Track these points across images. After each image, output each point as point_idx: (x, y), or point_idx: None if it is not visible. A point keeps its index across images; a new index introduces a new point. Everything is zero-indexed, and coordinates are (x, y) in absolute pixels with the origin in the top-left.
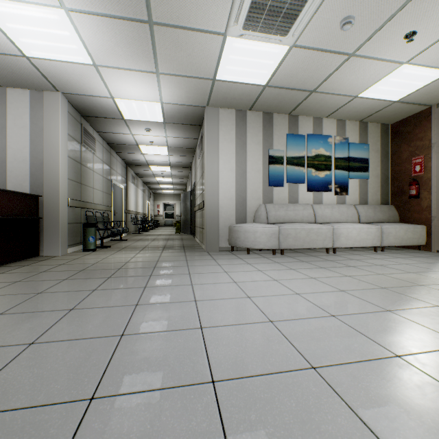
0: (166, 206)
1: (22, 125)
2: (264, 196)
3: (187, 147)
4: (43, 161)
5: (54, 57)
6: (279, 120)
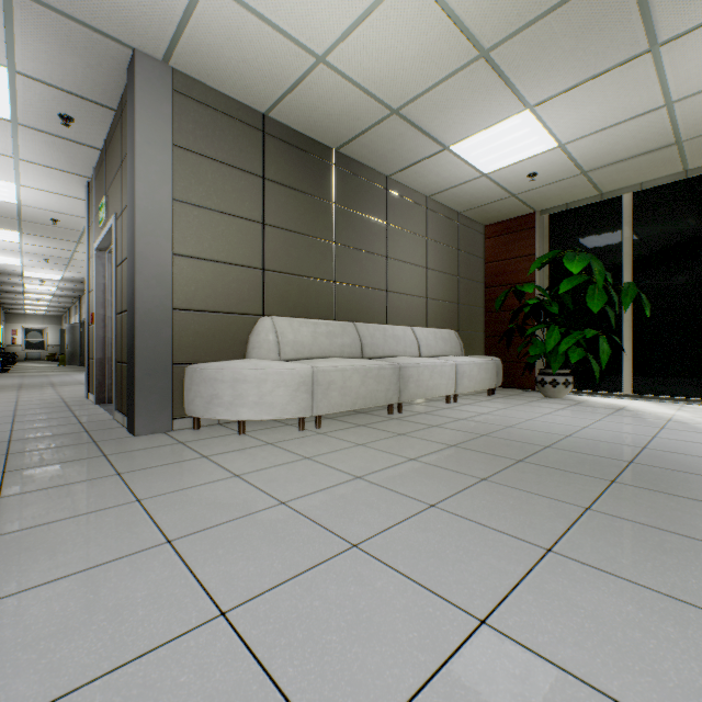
0: (29, 331)
1: None
2: None
3: (80, 289)
4: None
5: None
6: None
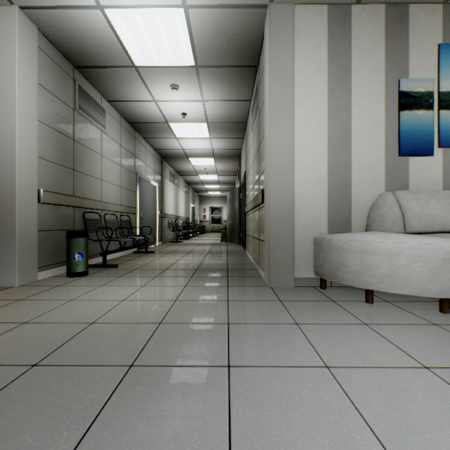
0: (212, 210)
1: None
2: (388, 176)
3: (234, 120)
4: None
5: None
6: (422, 17)
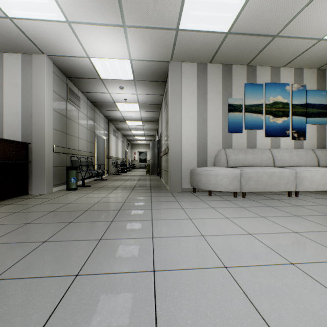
0: (140, 153)
1: (16, 84)
2: (223, 142)
3: (154, 103)
4: (32, 114)
5: (32, 16)
6: (238, 71)
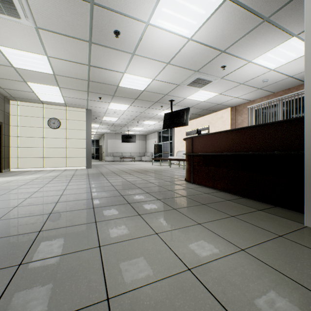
0: None
1: None
2: None
3: None
4: None
5: None
6: None
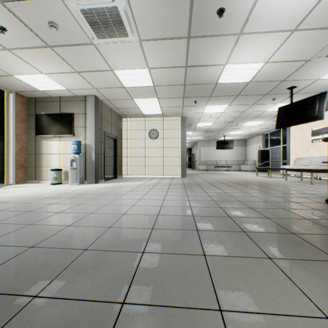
0: None
1: None
2: None
3: None
4: None
5: None
6: None
